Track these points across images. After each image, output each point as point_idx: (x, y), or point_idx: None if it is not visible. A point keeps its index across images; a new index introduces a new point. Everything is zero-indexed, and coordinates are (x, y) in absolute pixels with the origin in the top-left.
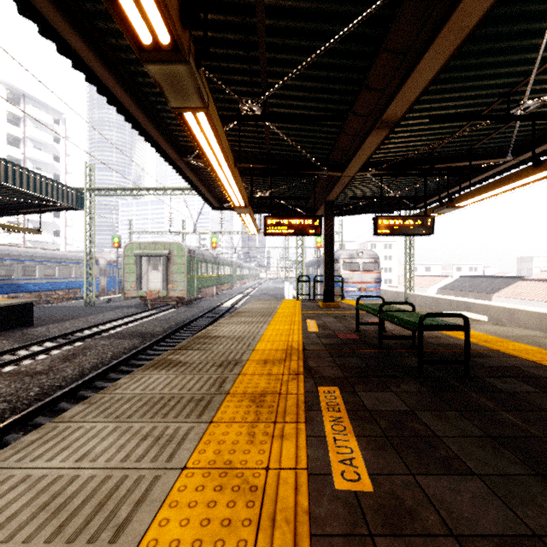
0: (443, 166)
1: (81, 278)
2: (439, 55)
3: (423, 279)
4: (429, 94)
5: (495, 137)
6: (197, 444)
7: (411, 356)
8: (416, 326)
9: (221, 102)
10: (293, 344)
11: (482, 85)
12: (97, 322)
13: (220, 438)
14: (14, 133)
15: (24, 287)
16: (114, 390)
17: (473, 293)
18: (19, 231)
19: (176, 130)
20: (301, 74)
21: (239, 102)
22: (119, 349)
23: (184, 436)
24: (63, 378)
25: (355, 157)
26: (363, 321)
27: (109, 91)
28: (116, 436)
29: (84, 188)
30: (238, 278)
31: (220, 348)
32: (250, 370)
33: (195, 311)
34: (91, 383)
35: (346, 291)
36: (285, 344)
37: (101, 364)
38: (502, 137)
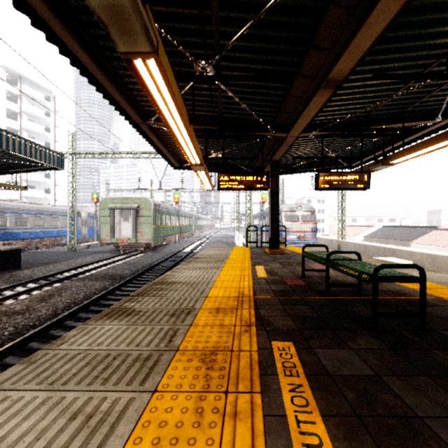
0: (378, 127)
1: (66, 227)
2: (393, 3)
3: (351, 228)
4: (372, 54)
5: (427, 100)
6: (133, 428)
7: (359, 305)
8: (370, 277)
9: (178, 65)
10: (244, 291)
11: (424, 45)
12: (77, 265)
13: (162, 416)
14: (12, 108)
15: (17, 235)
16: (61, 344)
17: (394, 240)
18: (8, 187)
19: (138, 95)
20: (252, 34)
21: (193, 62)
22: (91, 290)
23: (120, 413)
24: (37, 317)
25: (300, 118)
26: (307, 267)
27: (72, 53)
28: (42, 412)
29: (67, 152)
30: (197, 227)
31: (175, 294)
32: (202, 320)
33: (159, 256)
34: (61, 322)
35: (287, 239)
36: (237, 291)
37: (73, 304)
38: (433, 100)
